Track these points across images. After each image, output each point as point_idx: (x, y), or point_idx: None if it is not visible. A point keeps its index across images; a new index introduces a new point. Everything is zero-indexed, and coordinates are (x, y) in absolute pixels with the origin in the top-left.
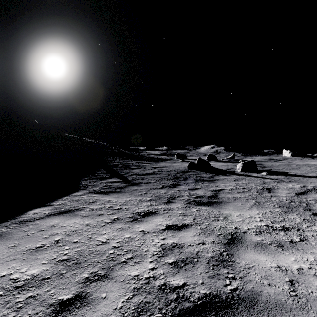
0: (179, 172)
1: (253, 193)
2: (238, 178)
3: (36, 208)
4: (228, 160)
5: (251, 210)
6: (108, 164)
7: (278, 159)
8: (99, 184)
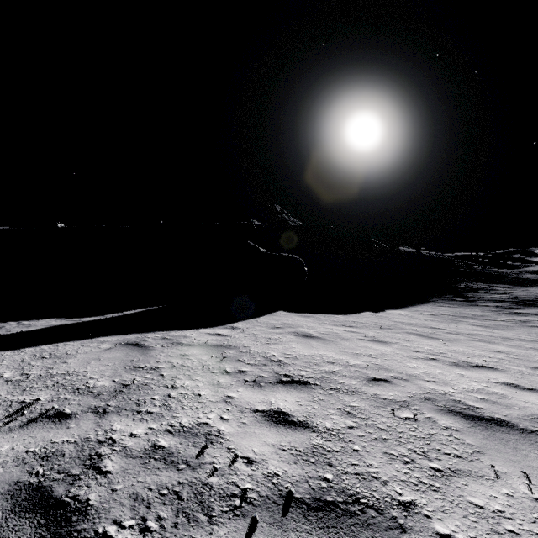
0: (533, 299)
1: None
2: None
3: (420, 305)
4: None
5: None
6: (454, 287)
7: None
8: (446, 300)
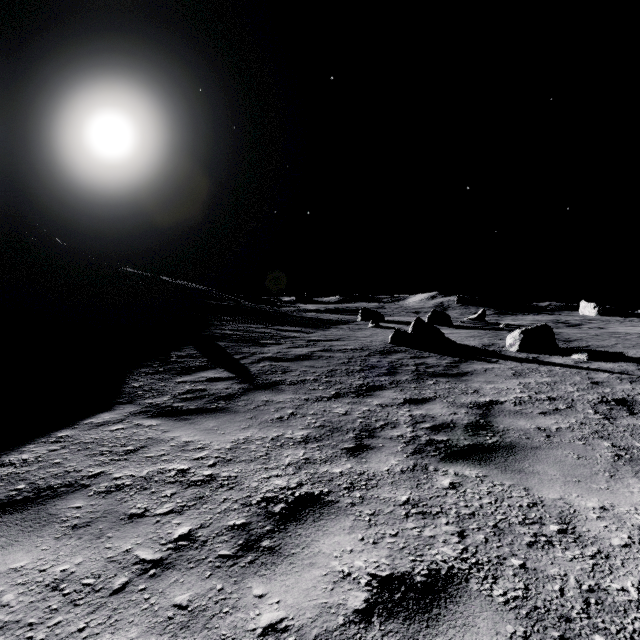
0: (372, 353)
1: (589, 417)
2: (520, 369)
3: None
4: (473, 323)
5: (623, 483)
6: (208, 334)
7: (573, 322)
8: (175, 386)
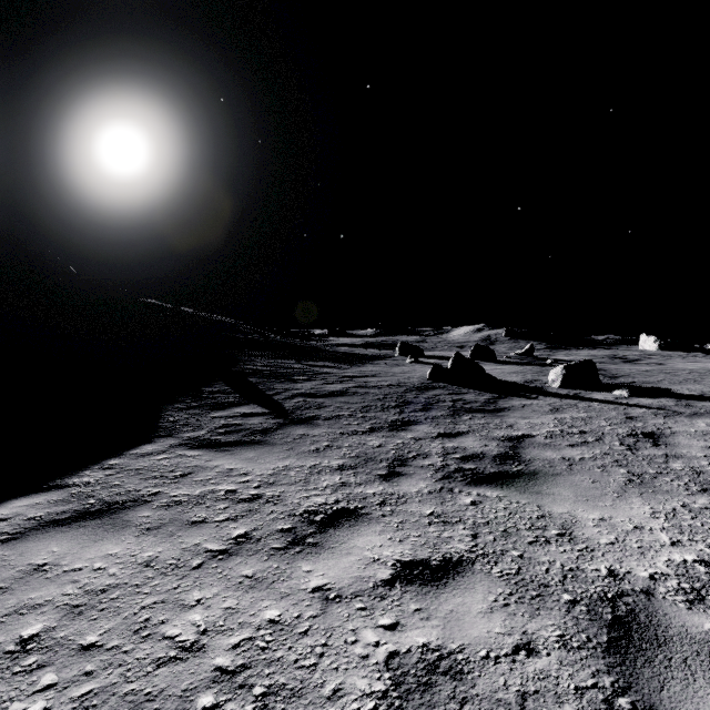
0: (409, 389)
1: (613, 449)
2: (559, 405)
3: (16, 499)
4: (519, 359)
5: (627, 501)
6: (238, 369)
7: (631, 357)
8: (210, 421)
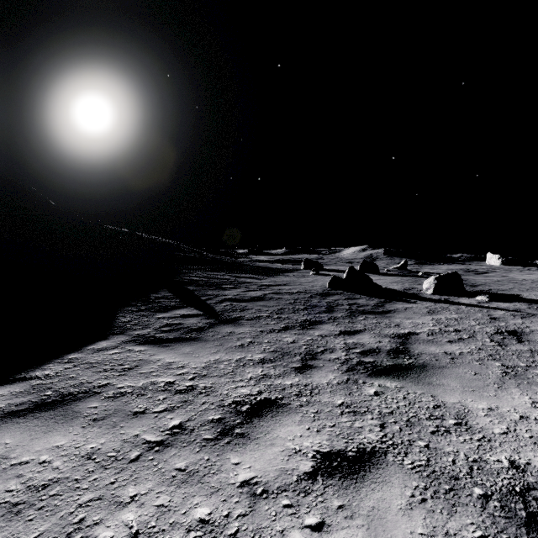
0: (313, 295)
1: (485, 344)
2: (434, 308)
3: None
4: (396, 271)
5: (507, 391)
6: (179, 280)
7: (480, 271)
8: (155, 321)
